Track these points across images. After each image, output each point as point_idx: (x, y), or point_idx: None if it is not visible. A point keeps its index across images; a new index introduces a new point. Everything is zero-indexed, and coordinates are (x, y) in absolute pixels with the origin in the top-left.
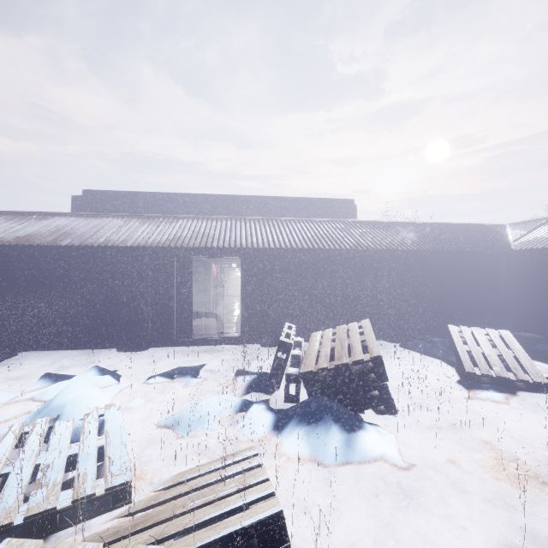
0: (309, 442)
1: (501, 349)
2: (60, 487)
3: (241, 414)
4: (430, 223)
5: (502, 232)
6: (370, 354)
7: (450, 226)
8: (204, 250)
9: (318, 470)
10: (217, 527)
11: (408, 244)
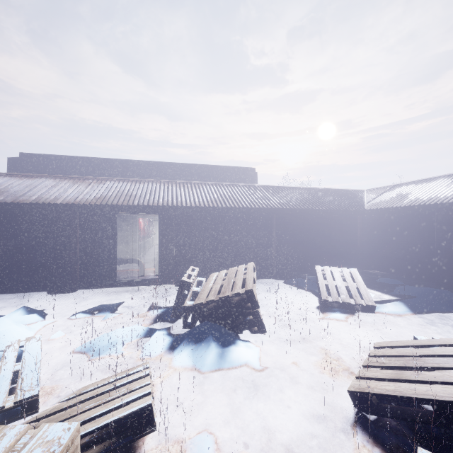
0: (193, 356)
1: (348, 282)
2: None
3: (145, 339)
4: (310, 188)
5: (360, 196)
6: (245, 288)
7: (325, 190)
8: (126, 207)
9: (197, 376)
10: (99, 420)
11: (291, 204)
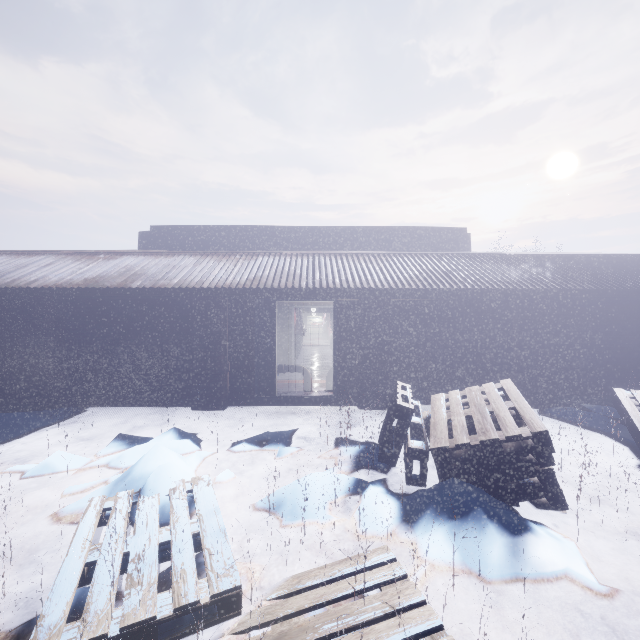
0: (457, 544)
1: None
2: (156, 588)
3: (354, 498)
4: (572, 254)
5: None
6: (529, 427)
7: (601, 258)
8: (290, 292)
9: (478, 586)
10: None
11: (547, 282)
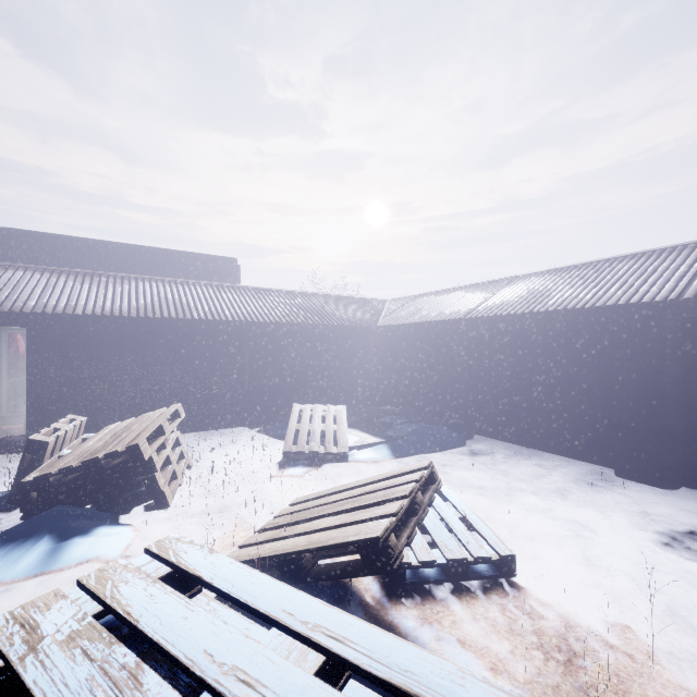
0: (2, 562)
1: (328, 425)
2: None
3: None
4: (314, 293)
5: (380, 307)
6: (130, 443)
7: (334, 298)
8: None
9: None
10: None
11: (274, 316)
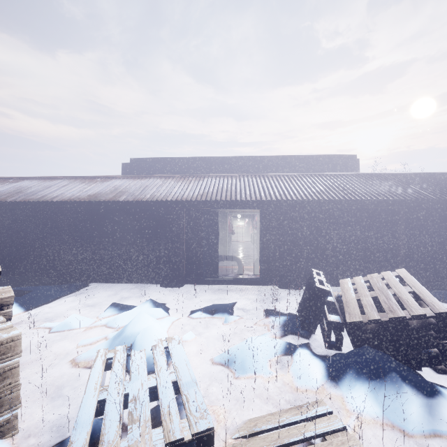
0: (378, 401)
1: None
2: (151, 425)
3: (286, 357)
4: (442, 172)
5: None
6: (432, 308)
7: None
8: (229, 203)
9: (401, 438)
10: None
11: (425, 194)
